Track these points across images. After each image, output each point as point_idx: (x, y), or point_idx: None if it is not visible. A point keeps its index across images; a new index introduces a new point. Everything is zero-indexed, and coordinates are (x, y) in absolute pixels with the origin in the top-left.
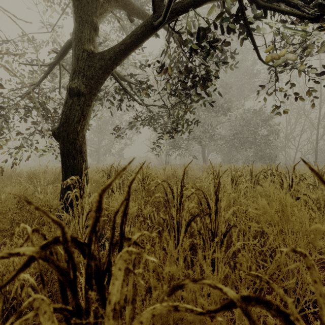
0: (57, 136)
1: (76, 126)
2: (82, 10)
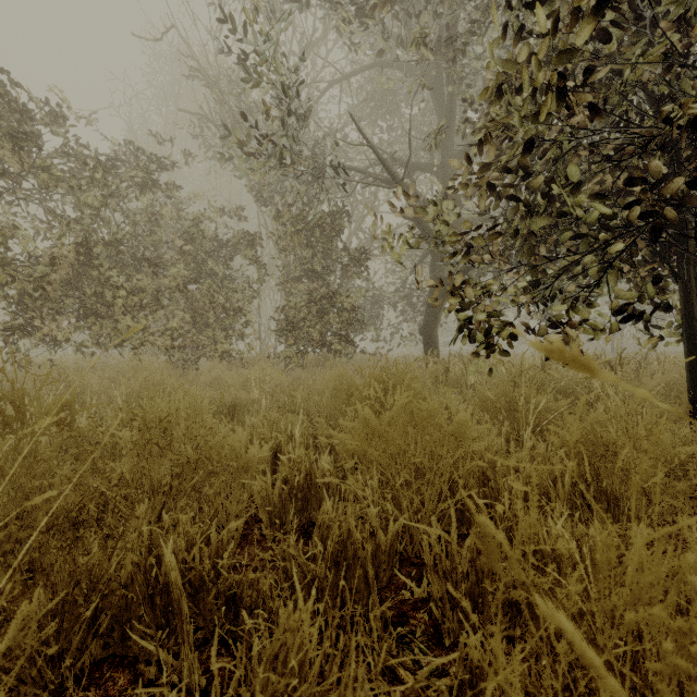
0: (421, 333)
1: (431, 326)
2: (434, 255)
